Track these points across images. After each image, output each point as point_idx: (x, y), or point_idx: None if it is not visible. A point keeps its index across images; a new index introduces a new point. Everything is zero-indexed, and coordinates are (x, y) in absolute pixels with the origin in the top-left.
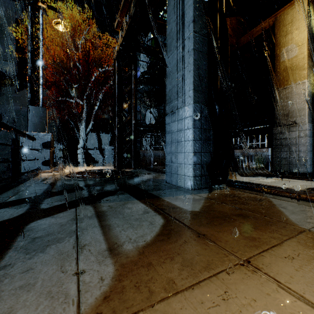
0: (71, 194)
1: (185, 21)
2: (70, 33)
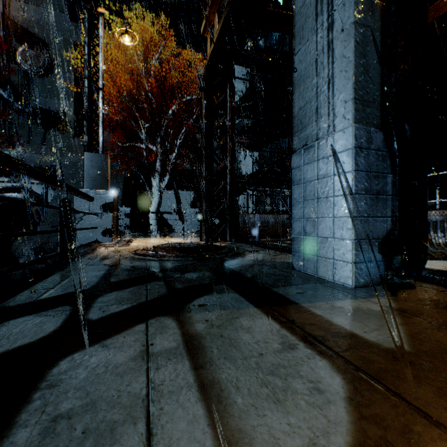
0: (140, 287)
1: None
2: (140, 55)
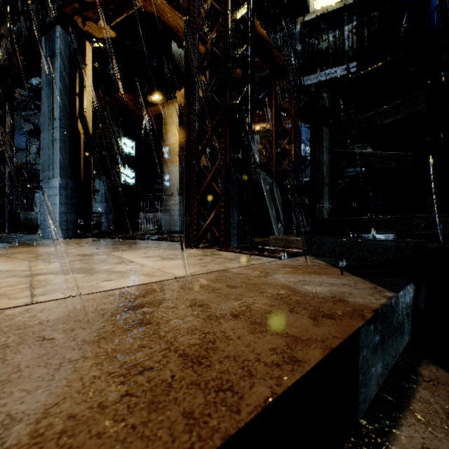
0: None
1: (54, 115)
2: None
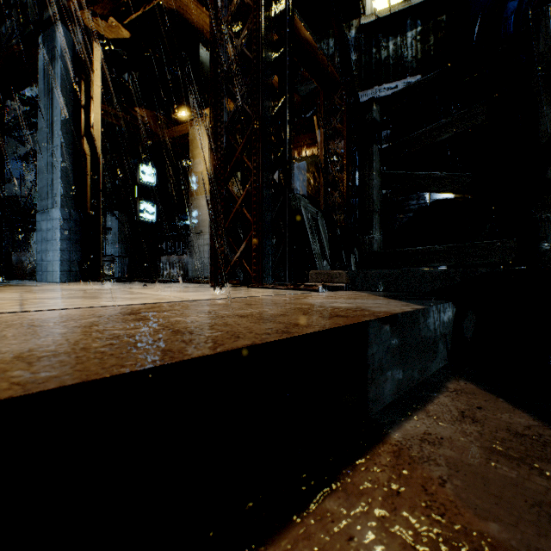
0: None
1: (54, 131)
2: None
